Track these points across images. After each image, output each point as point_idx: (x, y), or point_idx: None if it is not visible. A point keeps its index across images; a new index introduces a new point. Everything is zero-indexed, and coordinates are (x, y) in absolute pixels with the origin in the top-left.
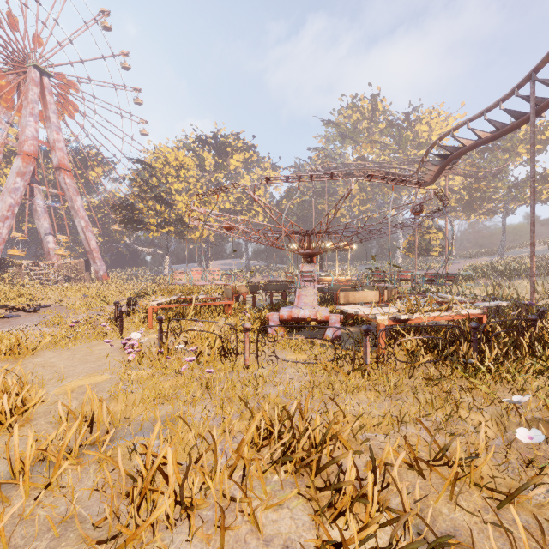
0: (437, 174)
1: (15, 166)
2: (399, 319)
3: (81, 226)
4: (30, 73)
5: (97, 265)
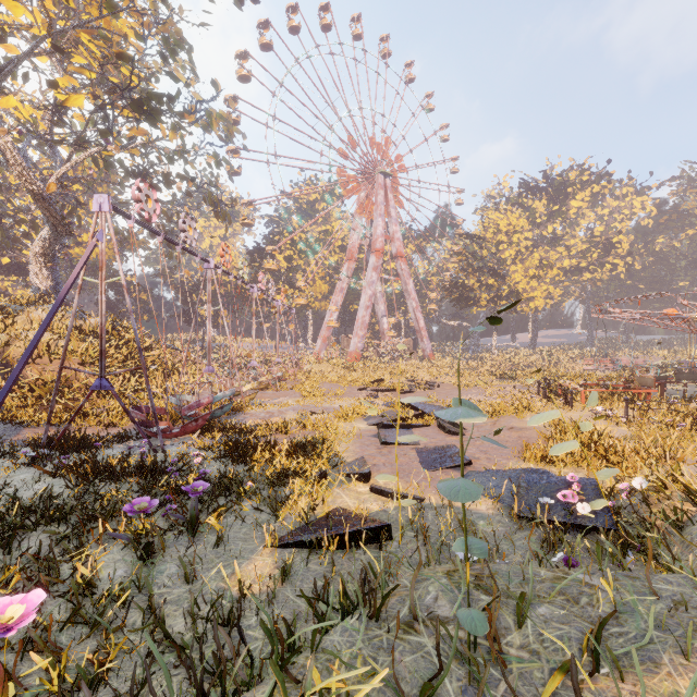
0: None
1: (370, 263)
2: None
3: (412, 307)
4: (378, 180)
5: (424, 344)
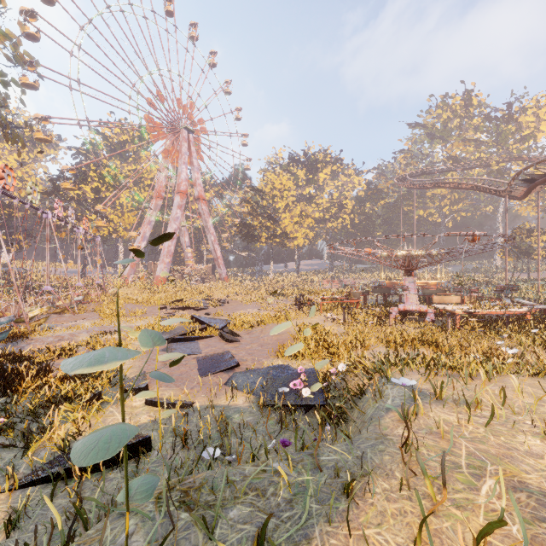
0: (525, 193)
1: (176, 202)
2: (468, 312)
3: (211, 240)
4: (182, 133)
5: (221, 269)
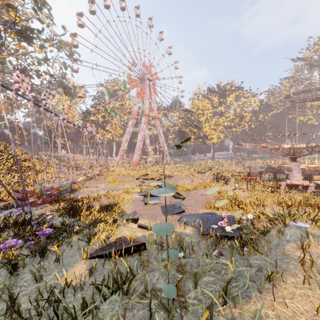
0: None
1: (143, 120)
2: None
3: (161, 141)
4: (146, 82)
5: (167, 157)
